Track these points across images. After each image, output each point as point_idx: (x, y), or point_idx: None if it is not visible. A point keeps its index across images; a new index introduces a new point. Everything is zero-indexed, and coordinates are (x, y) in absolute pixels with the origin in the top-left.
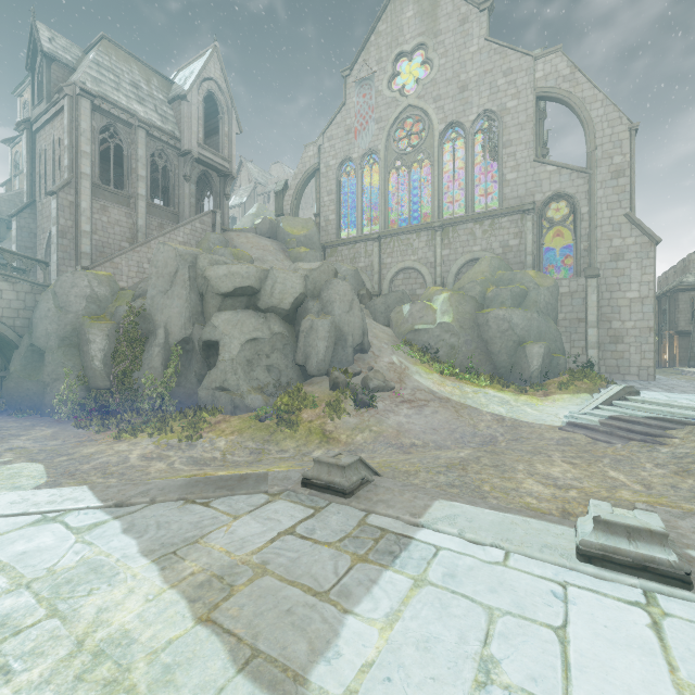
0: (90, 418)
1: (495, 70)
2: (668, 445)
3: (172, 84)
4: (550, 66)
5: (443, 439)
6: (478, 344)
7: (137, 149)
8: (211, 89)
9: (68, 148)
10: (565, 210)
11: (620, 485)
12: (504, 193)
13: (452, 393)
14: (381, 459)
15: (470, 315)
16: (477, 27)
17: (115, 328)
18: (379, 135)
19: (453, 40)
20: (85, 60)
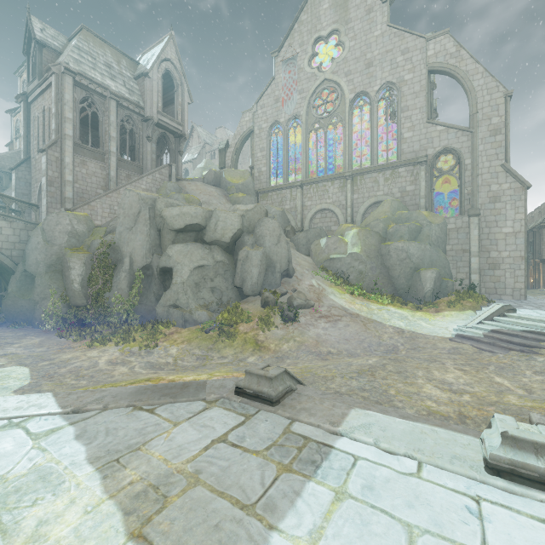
0: (70, 329)
1: (395, 49)
2: (543, 355)
3: (137, 64)
4: (439, 46)
5: (354, 348)
6: (381, 270)
7: (109, 115)
8: (168, 68)
9: (55, 115)
10: (451, 162)
11: (505, 390)
12: (402, 149)
13: (360, 310)
14: (303, 365)
15: (375, 247)
16: (380, 15)
17: (91, 257)
18: (301, 103)
19: (361, 26)
20: (69, 46)
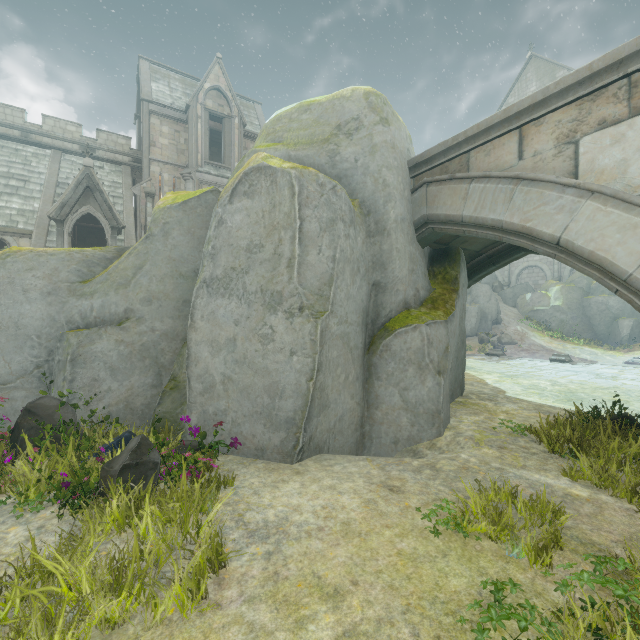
0: None
1: None
2: None
3: None
4: None
5: None
6: (582, 319)
7: None
8: None
9: None
10: None
11: None
12: None
13: (556, 348)
14: None
15: (577, 300)
16: None
17: None
18: None
19: None
20: None
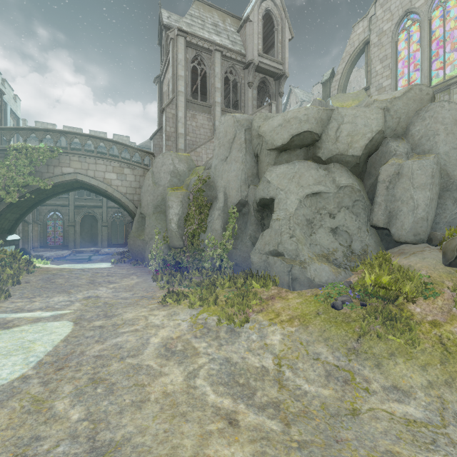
0: (166, 272)
1: None
2: None
3: (240, 20)
4: None
5: None
6: None
7: (214, 68)
8: (268, 7)
9: (172, 76)
10: None
11: None
12: None
13: None
14: None
15: None
16: None
17: (188, 196)
18: None
19: None
20: None
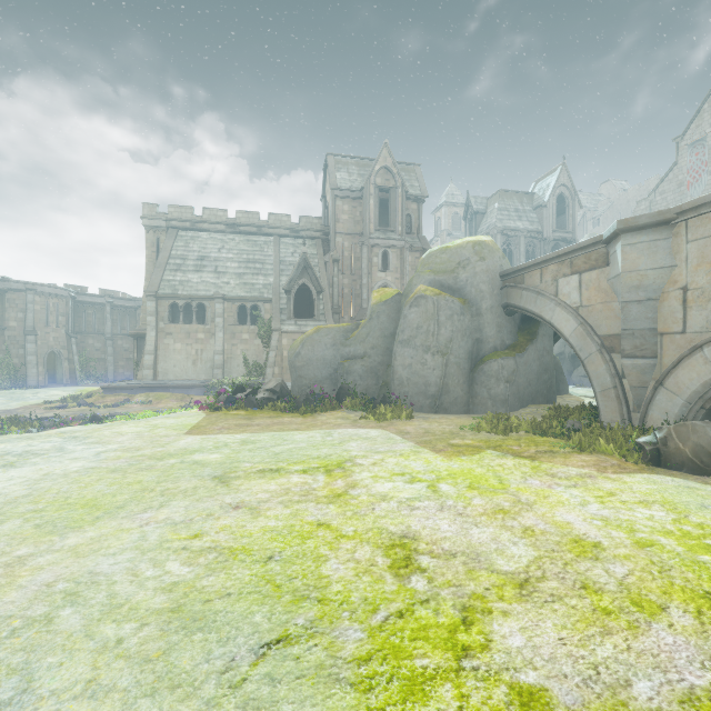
0: None
1: None
2: None
3: (533, 195)
4: None
5: None
6: None
7: (519, 248)
8: (560, 192)
9: None
10: None
11: None
12: None
13: None
14: None
15: None
16: None
17: None
18: None
19: None
20: (490, 206)
